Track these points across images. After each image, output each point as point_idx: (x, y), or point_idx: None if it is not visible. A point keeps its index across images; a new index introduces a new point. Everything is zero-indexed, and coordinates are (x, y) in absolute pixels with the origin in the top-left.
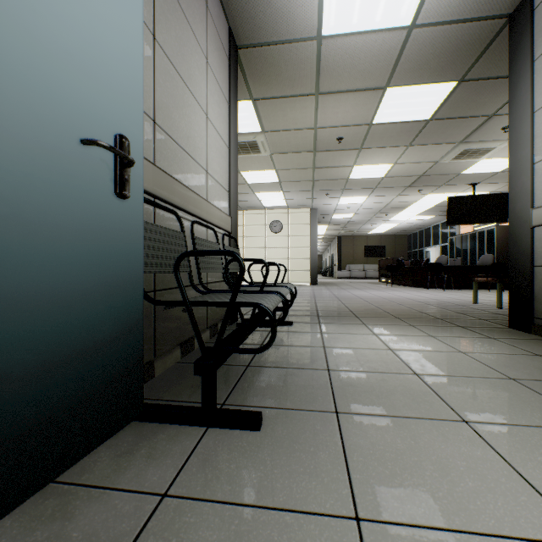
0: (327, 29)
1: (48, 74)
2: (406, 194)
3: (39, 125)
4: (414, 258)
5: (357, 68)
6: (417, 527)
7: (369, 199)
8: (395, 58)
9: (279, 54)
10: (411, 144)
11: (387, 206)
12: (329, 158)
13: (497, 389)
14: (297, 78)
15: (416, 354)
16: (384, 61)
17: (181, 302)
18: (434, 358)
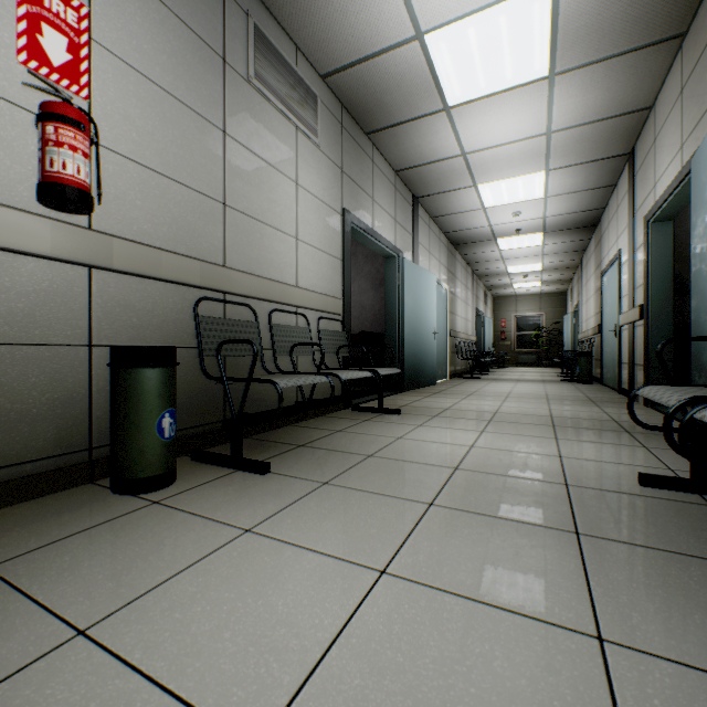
0: None
1: None
2: None
3: None
4: None
5: None
6: (534, 453)
7: None
8: None
9: None
10: None
11: None
12: None
13: (374, 478)
14: None
15: (353, 541)
16: None
17: None
18: (342, 524)
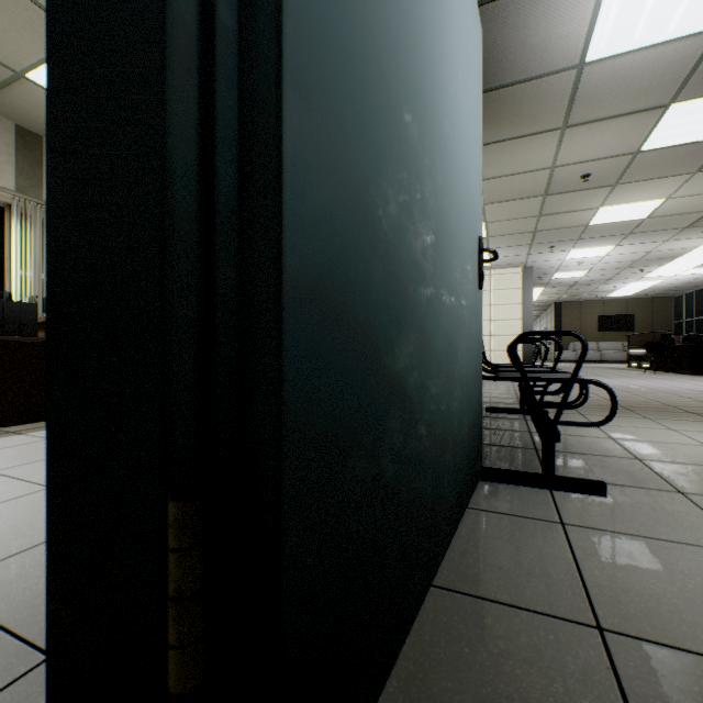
0: (593, 54)
1: (468, 206)
2: (681, 238)
3: (467, 245)
4: (686, 332)
5: (629, 89)
6: None
7: (616, 249)
8: (690, 67)
9: (523, 92)
10: (699, 170)
11: (644, 257)
12: (563, 202)
13: None
14: (540, 114)
15: None
16: (671, 74)
17: (512, 378)
18: None
